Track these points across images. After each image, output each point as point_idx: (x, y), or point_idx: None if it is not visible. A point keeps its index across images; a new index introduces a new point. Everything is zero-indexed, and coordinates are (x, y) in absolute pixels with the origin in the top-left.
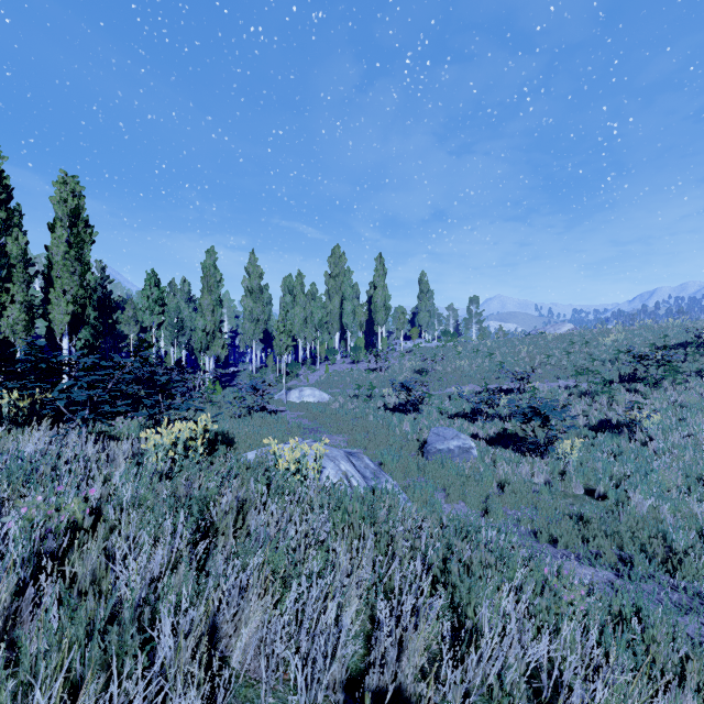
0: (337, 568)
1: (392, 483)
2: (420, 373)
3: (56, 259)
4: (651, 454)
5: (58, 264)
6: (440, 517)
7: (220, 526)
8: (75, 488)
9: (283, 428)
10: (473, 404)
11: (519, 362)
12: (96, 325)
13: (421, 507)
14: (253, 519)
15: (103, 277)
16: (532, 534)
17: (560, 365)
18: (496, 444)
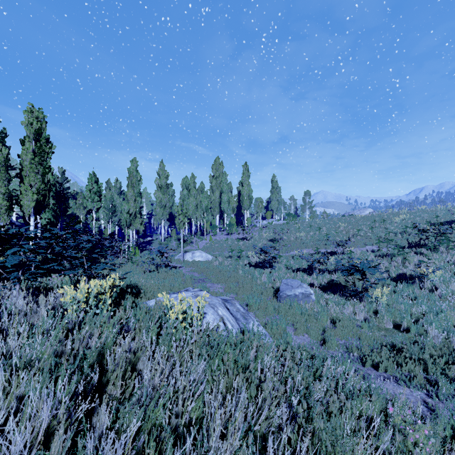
0: (211, 432)
1: (256, 323)
2: (273, 241)
3: (25, 163)
4: (438, 299)
5: (27, 167)
6: (293, 351)
7: (111, 376)
8: None
9: (179, 279)
10: (310, 262)
11: (339, 234)
12: (56, 209)
13: (277, 339)
14: (144, 364)
15: (63, 178)
16: (359, 359)
17: (366, 236)
18: (327, 291)
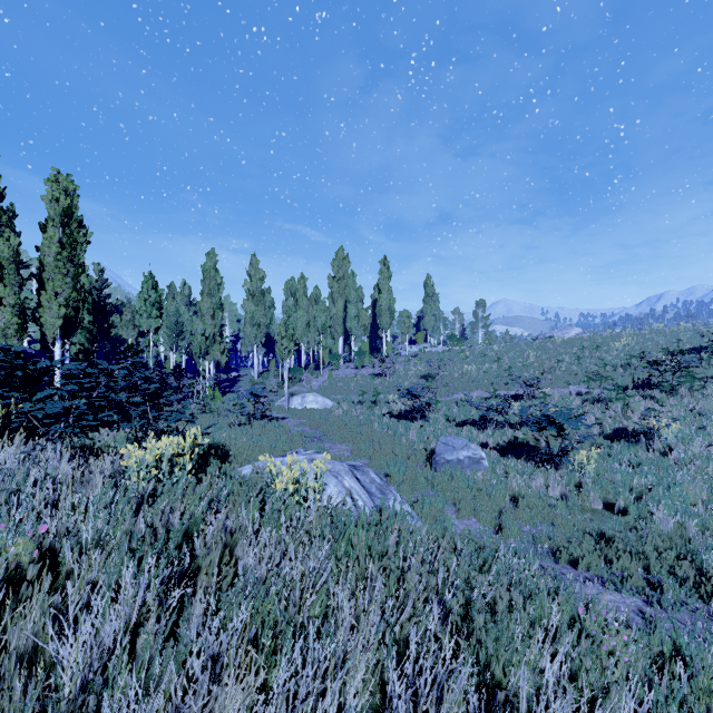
0: (339, 624)
1: (399, 499)
2: (426, 378)
3: (48, 260)
4: (672, 466)
5: (50, 265)
6: (453, 539)
7: (203, 563)
8: (31, 521)
9: (284, 437)
10: (482, 411)
11: (528, 367)
12: (92, 329)
13: (431, 524)
14: (244, 551)
15: (102, 280)
16: (550, 553)
17: (570, 371)
18: (507, 454)
